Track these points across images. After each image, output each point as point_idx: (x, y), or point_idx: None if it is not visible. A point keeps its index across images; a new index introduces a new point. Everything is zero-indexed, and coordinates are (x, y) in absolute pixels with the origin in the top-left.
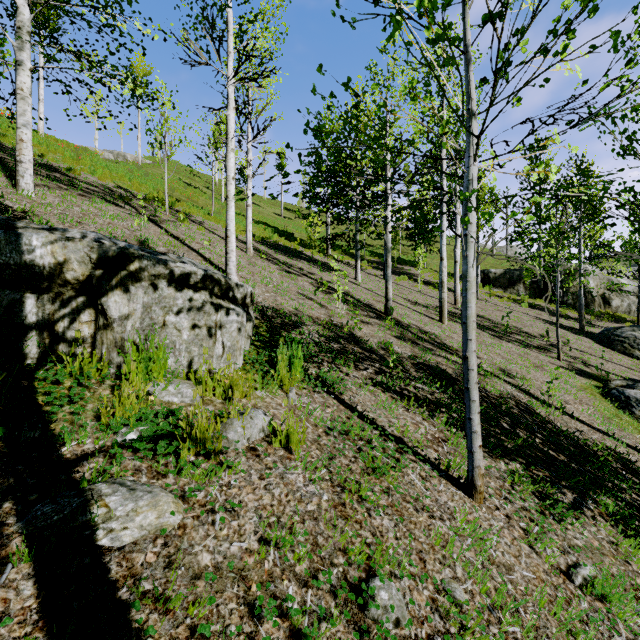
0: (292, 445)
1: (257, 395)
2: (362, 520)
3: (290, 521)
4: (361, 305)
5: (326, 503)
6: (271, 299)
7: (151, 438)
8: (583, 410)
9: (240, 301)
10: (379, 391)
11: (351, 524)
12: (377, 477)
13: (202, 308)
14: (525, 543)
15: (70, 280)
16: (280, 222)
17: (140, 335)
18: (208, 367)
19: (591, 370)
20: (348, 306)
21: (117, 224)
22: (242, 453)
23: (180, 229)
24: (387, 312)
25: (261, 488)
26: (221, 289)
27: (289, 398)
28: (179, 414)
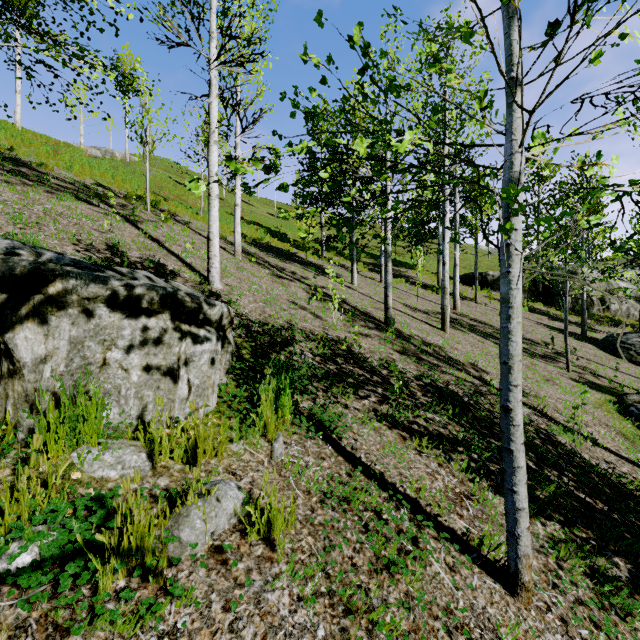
0: (275, 534)
1: (232, 450)
2: None
3: None
4: (359, 314)
5: None
6: (259, 310)
7: (55, 559)
8: (605, 434)
9: (214, 324)
10: (384, 427)
11: None
12: (393, 583)
13: (159, 338)
14: None
15: None
16: (273, 222)
17: (63, 383)
18: (168, 415)
19: (601, 382)
20: (345, 315)
21: (85, 225)
22: (200, 565)
23: (161, 230)
24: (387, 322)
25: (224, 630)
26: (187, 311)
27: (274, 451)
28: (111, 503)
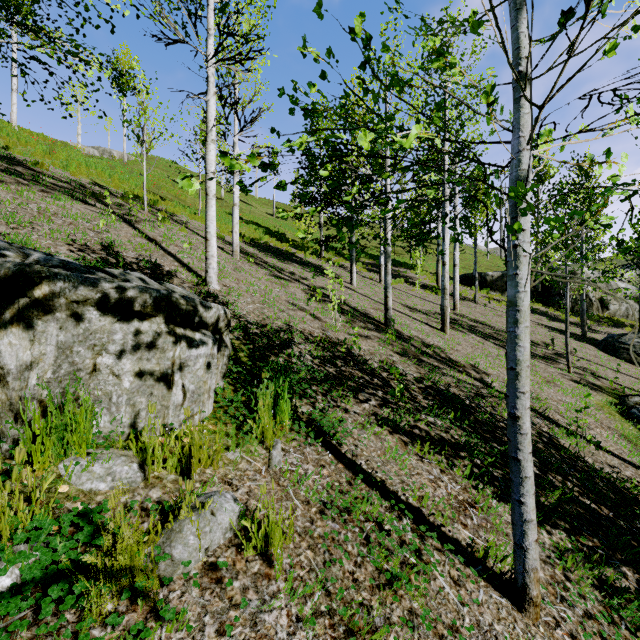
0: (273, 548)
1: (228, 459)
2: None
3: None
4: (358, 315)
5: None
6: (257, 312)
7: (37, 581)
8: (608, 436)
9: (210, 327)
10: (385, 432)
11: None
12: (396, 600)
13: (153, 342)
14: None
15: None
16: (272, 222)
17: (50, 391)
18: (161, 422)
19: (602, 383)
20: (344, 316)
21: (80, 224)
22: (193, 585)
23: (158, 230)
24: (387, 323)
25: None
26: (182, 314)
27: (272, 459)
28: (99, 519)
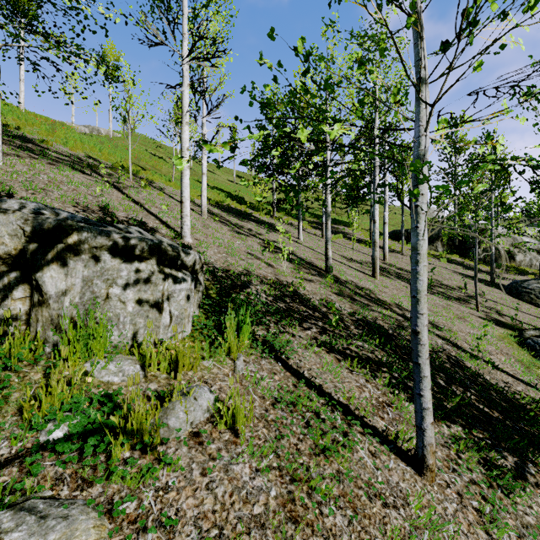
0: (238, 425)
1: (204, 366)
2: (313, 521)
3: (234, 533)
4: (304, 263)
5: (274, 501)
6: (222, 260)
7: (80, 435)
8: (505, 360)
9: (189, 268)
10: (323, 352)
11: (302, 529)
12: (327, 461)
13: (148, 278)
14: (481, 529)
15: (1, 255)
16: (233, 187)
17: (79, 311)
18: (154, 338)
19: (505, 320)
20: (292, 264)
21: (81, 190)
22: (183, 444)
23: (141, 194)
24: (327, 269)
25: (202, 488)
26: (169, 258)
27: (236, 367)
28: (116, 399)
